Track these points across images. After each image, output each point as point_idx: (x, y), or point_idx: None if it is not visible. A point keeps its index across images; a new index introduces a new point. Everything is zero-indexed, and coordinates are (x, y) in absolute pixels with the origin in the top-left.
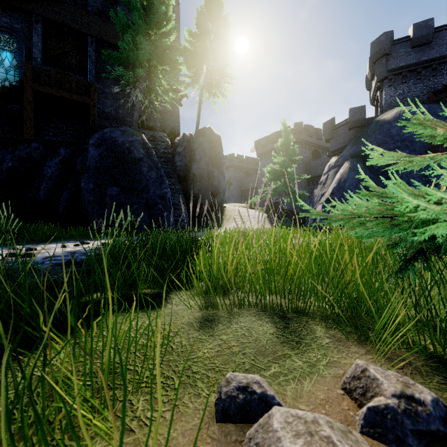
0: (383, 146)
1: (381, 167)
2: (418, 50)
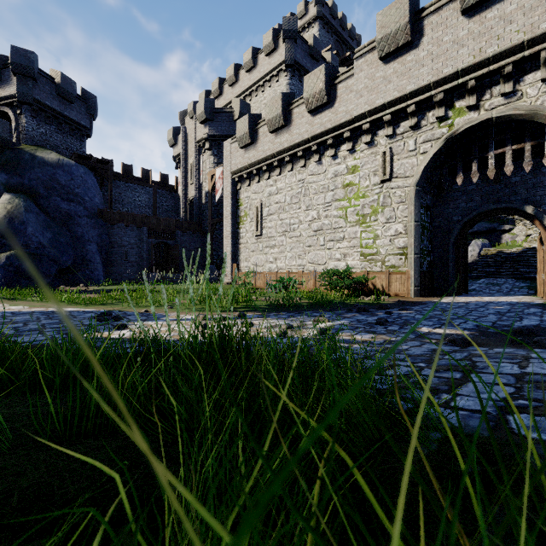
0: (54, 192)
1: (59, 216)
2: (62, 101)
